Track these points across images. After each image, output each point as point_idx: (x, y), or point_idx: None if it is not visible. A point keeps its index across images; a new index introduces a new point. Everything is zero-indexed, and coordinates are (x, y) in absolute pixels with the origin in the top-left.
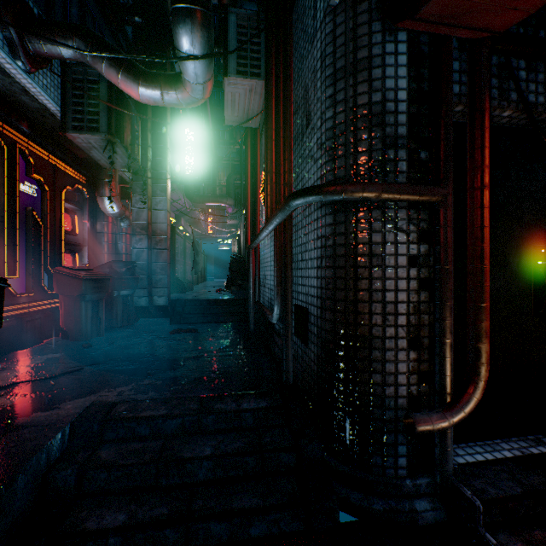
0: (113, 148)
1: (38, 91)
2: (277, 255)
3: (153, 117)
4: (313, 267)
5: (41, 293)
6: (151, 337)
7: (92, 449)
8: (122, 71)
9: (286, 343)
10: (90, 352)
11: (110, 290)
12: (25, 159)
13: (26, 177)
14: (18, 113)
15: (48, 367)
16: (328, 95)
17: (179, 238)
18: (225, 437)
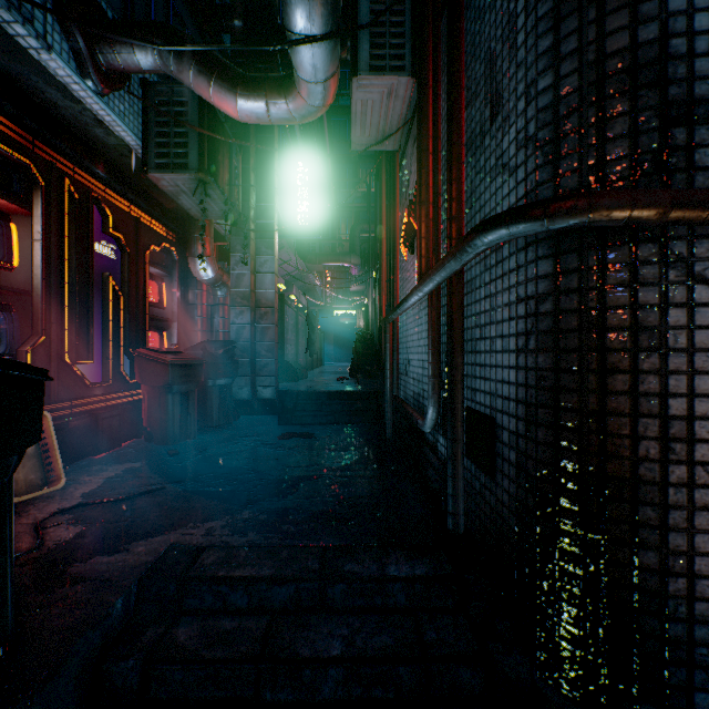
0: (205, 190)
1: (114, 120)
2: (433, 331)
3: (256, 151)
4: (507, 350)
5: (120, 383)
6: (254, 443)
7: (166, 623)
8: (214, 78)
9: (453, 469)
10: (176, 463)
11: (203, 379)
12: (101, 212)
13: (102, 234)
14: (92, 152)
15: (123, 482)
16: (543, 50)
17: (290, 310)
18: (362, 622)
